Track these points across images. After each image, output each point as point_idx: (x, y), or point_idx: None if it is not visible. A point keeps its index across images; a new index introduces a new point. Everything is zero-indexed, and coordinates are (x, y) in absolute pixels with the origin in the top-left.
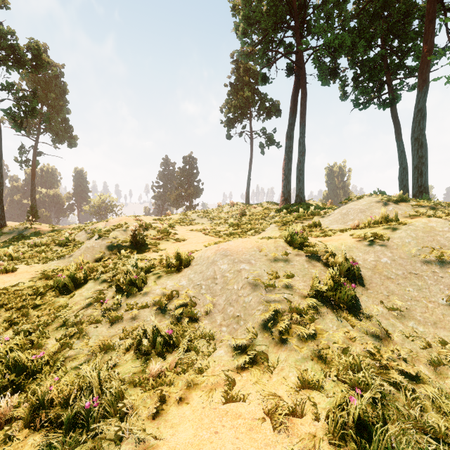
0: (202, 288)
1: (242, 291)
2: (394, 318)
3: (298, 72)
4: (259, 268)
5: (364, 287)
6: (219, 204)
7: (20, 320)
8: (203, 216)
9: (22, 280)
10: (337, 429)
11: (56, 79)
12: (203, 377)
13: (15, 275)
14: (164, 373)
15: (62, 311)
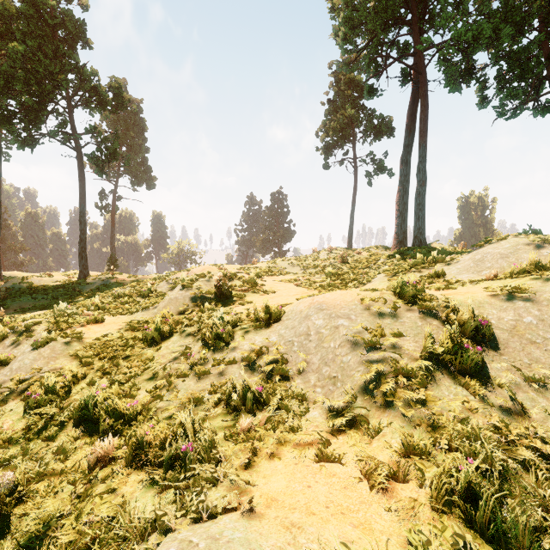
0: (294, 345)
1: (340, 350)
2: (536, 392)
3: (417, 77)
4: (360, 324)
5: (496, 352)
6: (315, 250)
7: (112, 370)
8: (295, 265)
9: (111, 331)
10: (441, 495)
11: (135, 116)
12: (295, 435)
13: (104, 326)
14: (255, 429)
15: (150, 363)
